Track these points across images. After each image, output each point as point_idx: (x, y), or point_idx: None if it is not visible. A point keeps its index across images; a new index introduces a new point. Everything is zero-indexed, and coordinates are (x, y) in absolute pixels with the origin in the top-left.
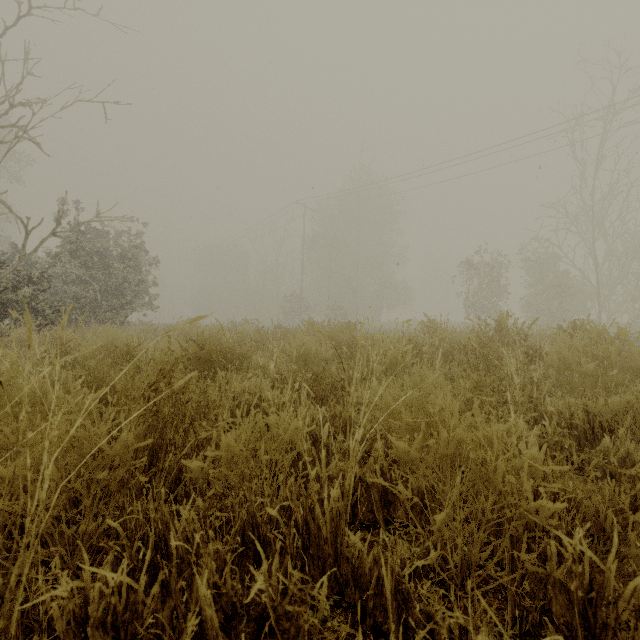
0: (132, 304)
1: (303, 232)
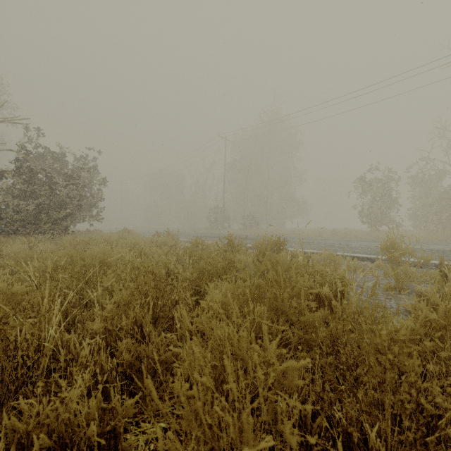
0: (82, 216)
1: (224, 159)
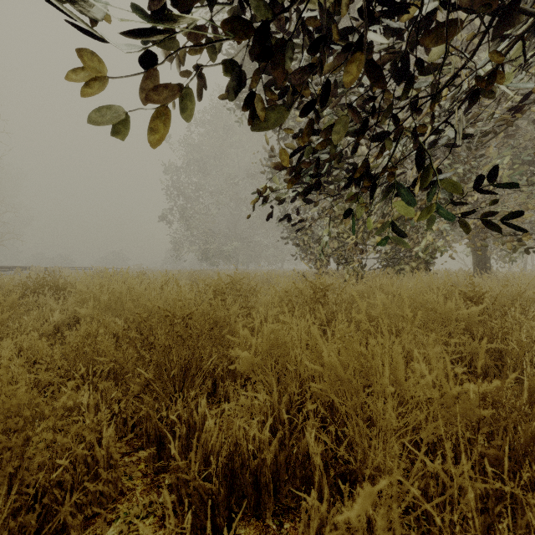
0: None
1: None
